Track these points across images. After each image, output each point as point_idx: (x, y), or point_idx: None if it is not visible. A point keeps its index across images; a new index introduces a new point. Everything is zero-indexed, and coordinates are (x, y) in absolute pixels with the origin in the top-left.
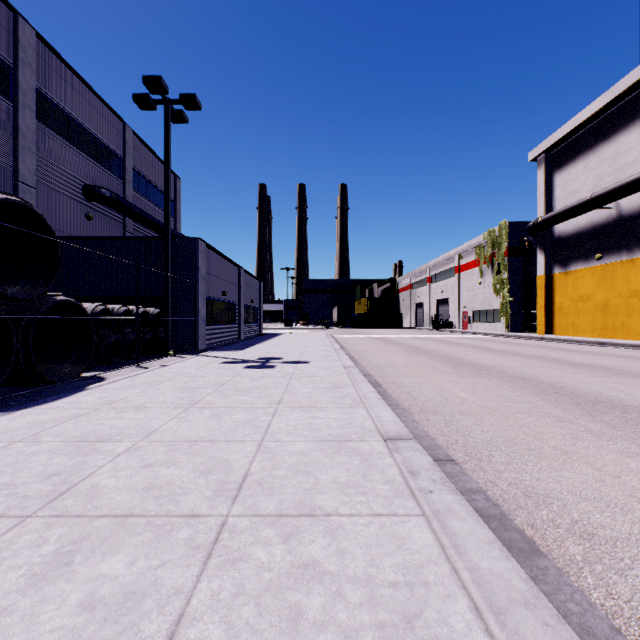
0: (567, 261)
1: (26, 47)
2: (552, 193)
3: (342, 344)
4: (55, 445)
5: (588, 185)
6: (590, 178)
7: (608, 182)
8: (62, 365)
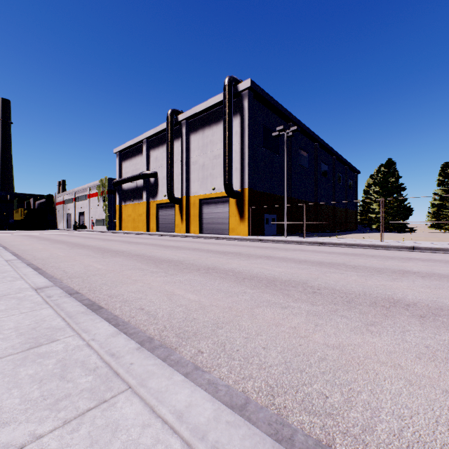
0: (126, 200)
1: None
2: (122, 170)
3: None
4: None
5: (131, 172)
6: (131, 169)
7: (135, 173)
8: None
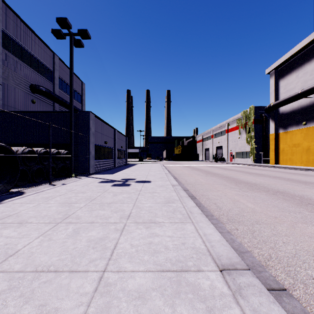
0: (286, 126)
1: None
2: (278, 90)
3: (169, 170)
4: None
5: (298, 85)
6: (299, 82)
7: (310, 83)
8: None
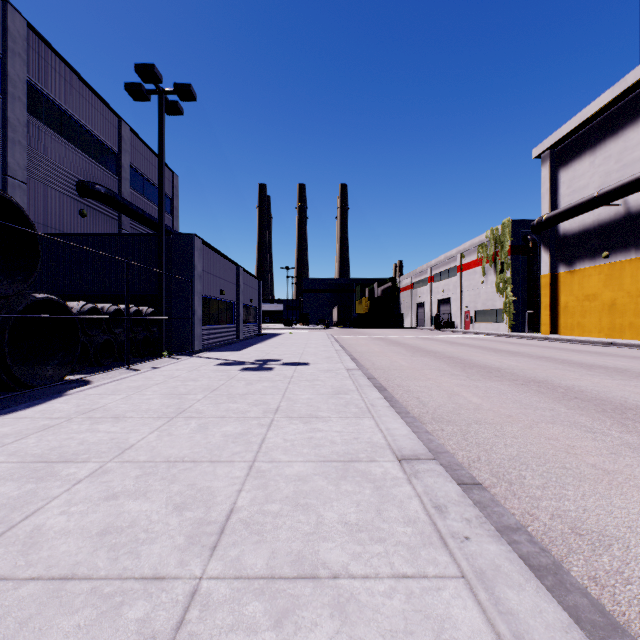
0: (573, 260)
1: (16, 37)
2: (557, 190)
3: (343, 344)
4: (7, 467)
5: (594, 182)
6: (597, 174)
7: (615, 178)
8: (45, 367)
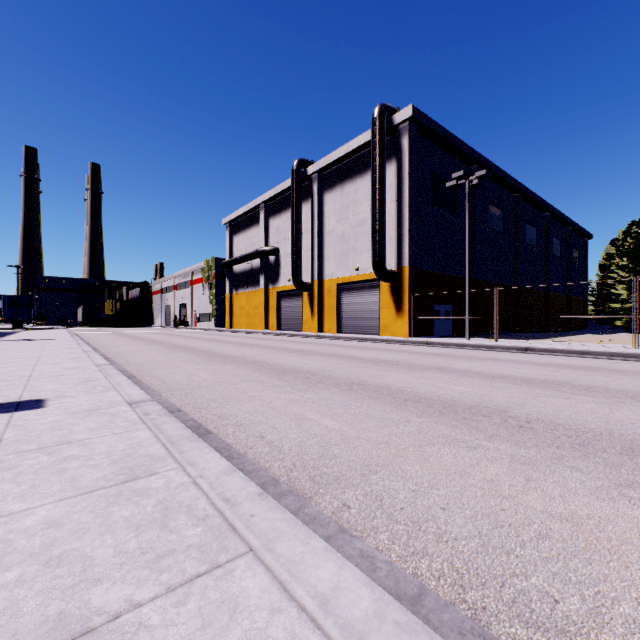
0: (238, 287)
1: None
2: (233, 247)
3: (81, 336)
4: None
5: (244, 248)
6: (244, 245)
7: (249, 250)
8: None
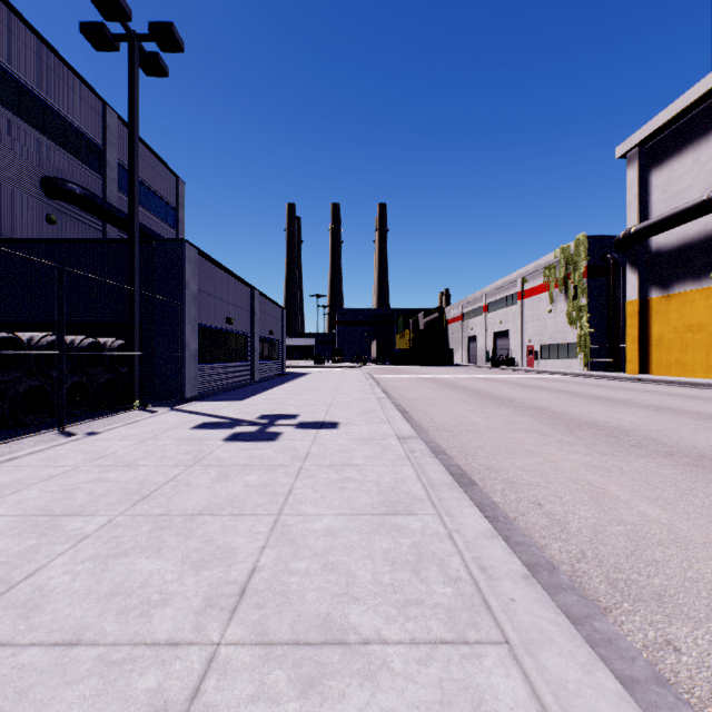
0: (669, 281)
1: None
2: (648, 196)
3: (385, 388)
4: None
5: (700, 183)
6: (703, 174)
7: None
8: None
